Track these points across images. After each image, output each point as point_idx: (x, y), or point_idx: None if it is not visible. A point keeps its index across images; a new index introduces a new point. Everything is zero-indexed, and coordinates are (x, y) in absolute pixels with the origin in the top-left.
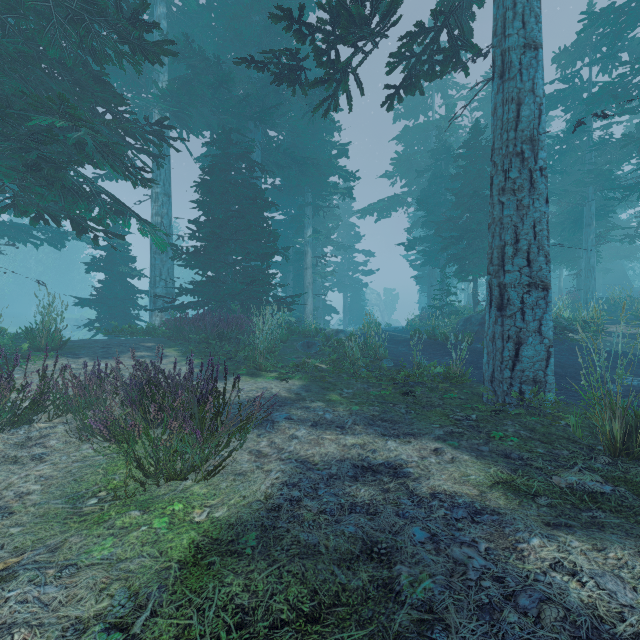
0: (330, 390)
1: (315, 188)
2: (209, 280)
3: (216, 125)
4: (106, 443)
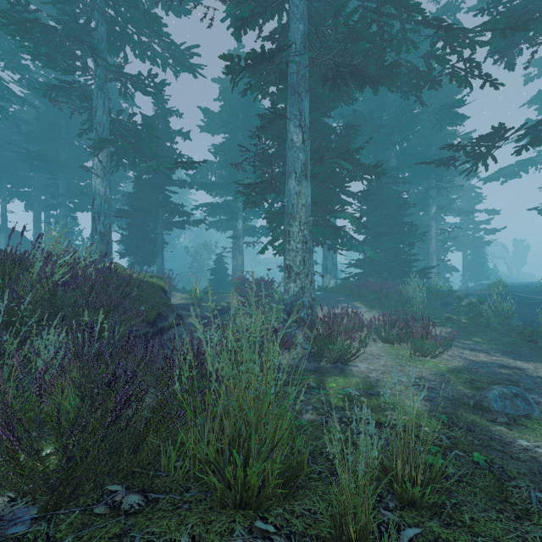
0: (473, 335)
1: (439, 174)
2: (374, 261)
3: (364, 150)
4: (384, 342)
